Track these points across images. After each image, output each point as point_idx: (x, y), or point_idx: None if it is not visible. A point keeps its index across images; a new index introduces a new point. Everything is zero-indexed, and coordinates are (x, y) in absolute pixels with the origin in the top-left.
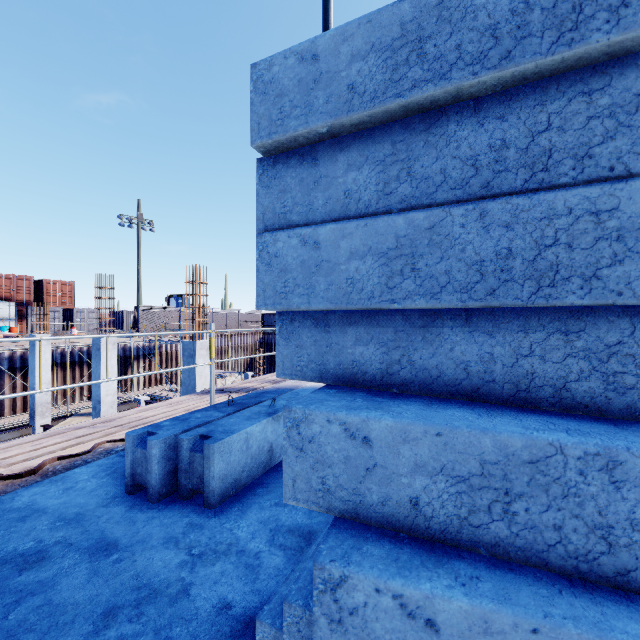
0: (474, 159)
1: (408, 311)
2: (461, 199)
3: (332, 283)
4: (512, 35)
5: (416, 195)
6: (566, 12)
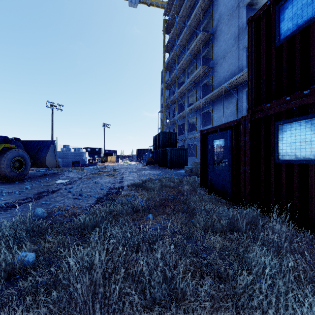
0: (61, 154)
1: (60, 157)
2: (61, 155)
3: (58, 156)
4: (61, 152)
5: (60, 155)
6: (62, 152)
